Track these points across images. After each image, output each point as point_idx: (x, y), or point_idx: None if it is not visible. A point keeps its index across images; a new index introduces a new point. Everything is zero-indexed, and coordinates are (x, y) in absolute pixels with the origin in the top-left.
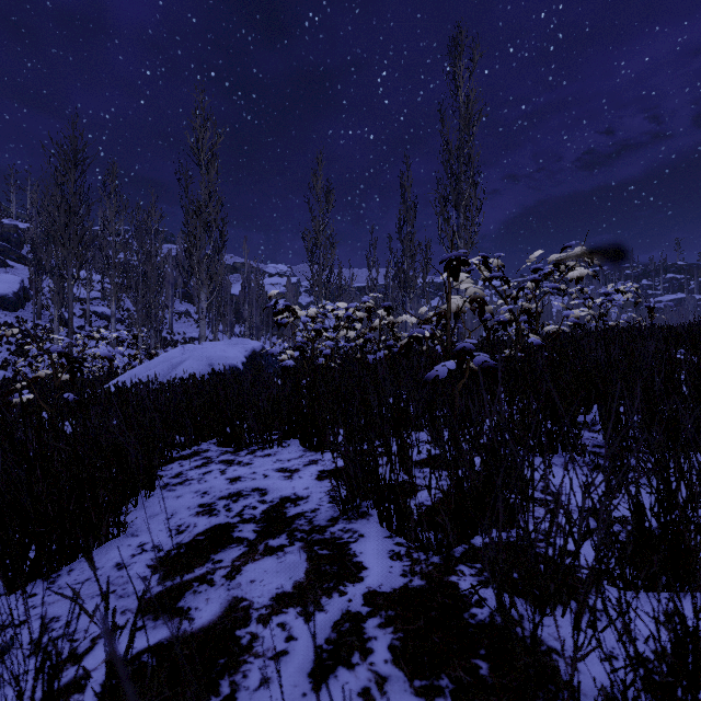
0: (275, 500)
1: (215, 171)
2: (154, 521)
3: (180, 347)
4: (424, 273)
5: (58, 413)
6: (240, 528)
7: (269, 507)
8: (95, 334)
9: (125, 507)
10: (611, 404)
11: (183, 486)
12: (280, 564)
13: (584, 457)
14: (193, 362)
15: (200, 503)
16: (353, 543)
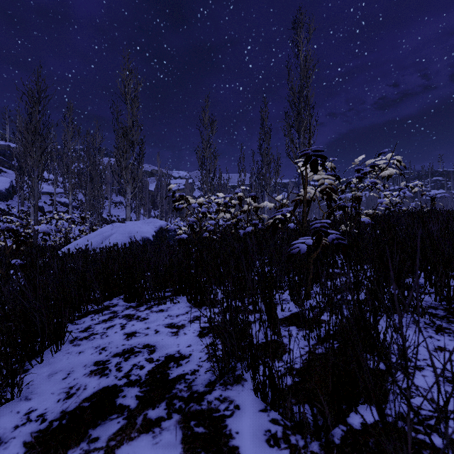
0: (161, 358)
1: (136, 107)
2: (51, 381)
3: (110, 225)
4: (276, 175)
5: (3, 275)
6: (124, 393)
7: (155, 367)
8: (55, 216)
9: (30, 365)
10: (438, 271)
11: (87, 341)
12: (155, 447)
13: (424, 318)
14: (118, 235)
15: (97, 360)
16: (229, 418)
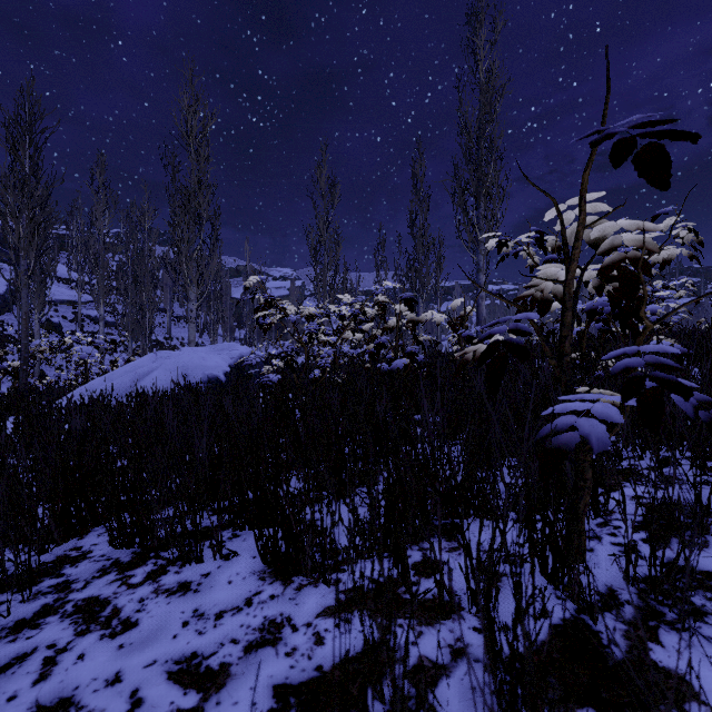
0: None
1: (205, 156)
2: None
3: (151, 354)
4: (437, 272)
5: None
6: None
7: None
8: (67, 339)
9: None
10: None
11: None
12: None
13: None
14: (162, 372)
15: None
16: None
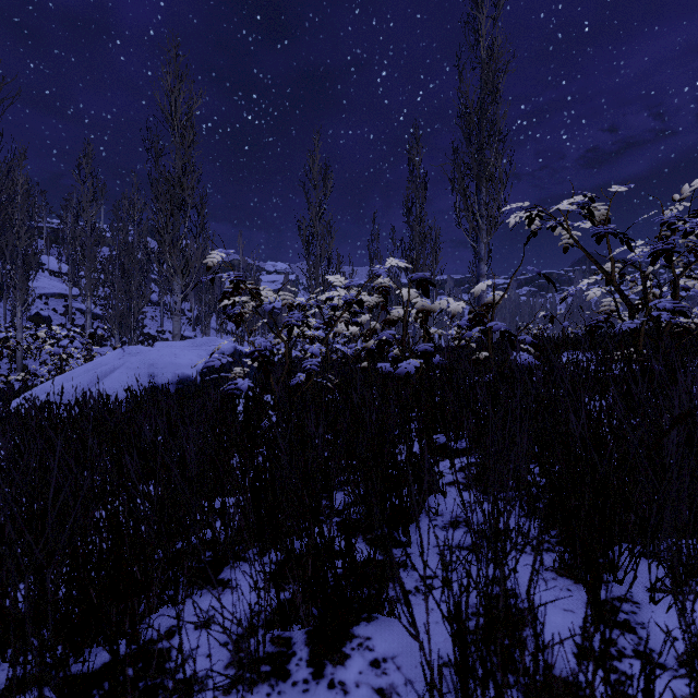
0: None
1: (190, 139)
2: None
3: (119, 350)
4: (433, 264)
5: None
6: None
7: None
8: (39, 332)
9: None
10: None
11: None
12: None
13: None
14: (125, 371)
15: None
16: None
